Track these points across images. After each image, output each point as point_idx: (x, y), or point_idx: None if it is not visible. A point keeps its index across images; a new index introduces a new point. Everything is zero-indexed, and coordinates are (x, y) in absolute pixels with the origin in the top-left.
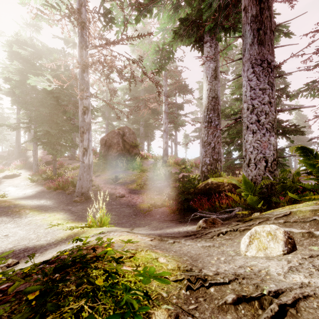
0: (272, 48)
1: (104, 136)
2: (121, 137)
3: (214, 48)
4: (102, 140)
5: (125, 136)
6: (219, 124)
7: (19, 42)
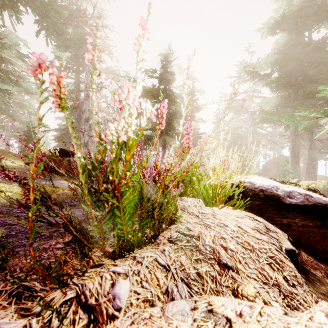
0: (296, 161)
1: (265, 164)
2: (276, 164)
3: (309, 135)
4: (263, 166)
5: (280, 163)
6: (313, 171)
7: (219, 112)
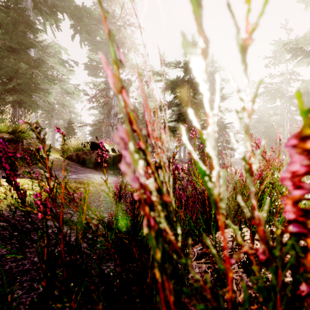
0: None
1: None
2: None
3: None
4: None
5: None
6: None
7: None
